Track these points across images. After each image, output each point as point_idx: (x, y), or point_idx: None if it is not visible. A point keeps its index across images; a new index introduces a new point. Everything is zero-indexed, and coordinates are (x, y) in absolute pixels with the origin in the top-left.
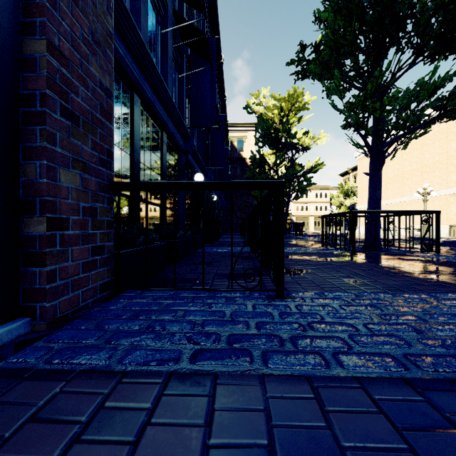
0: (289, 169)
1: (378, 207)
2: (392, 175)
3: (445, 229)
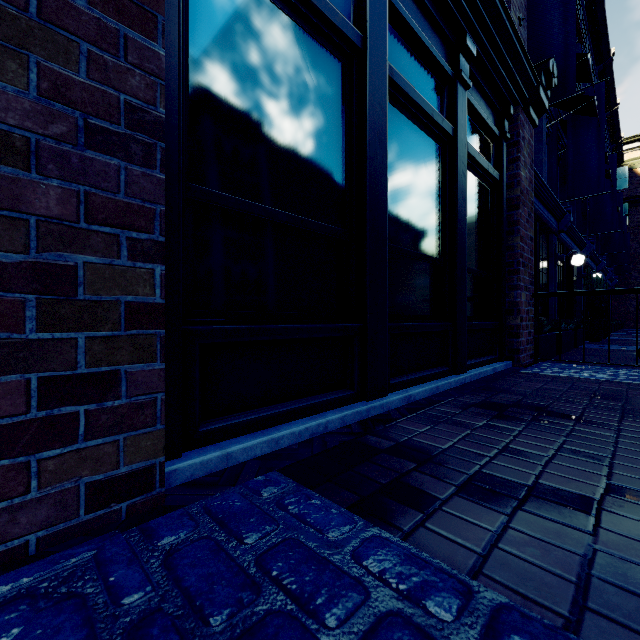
0: None
1: None
2: None
3: None
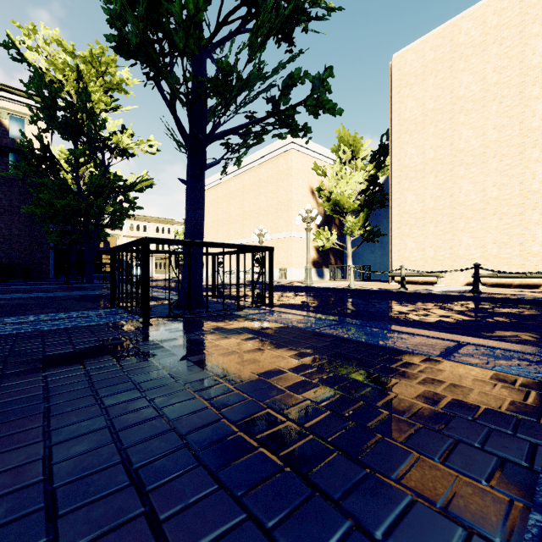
0: (92, 176)
1: (200, 238)
2: (234, 214)
3: (276, 272)
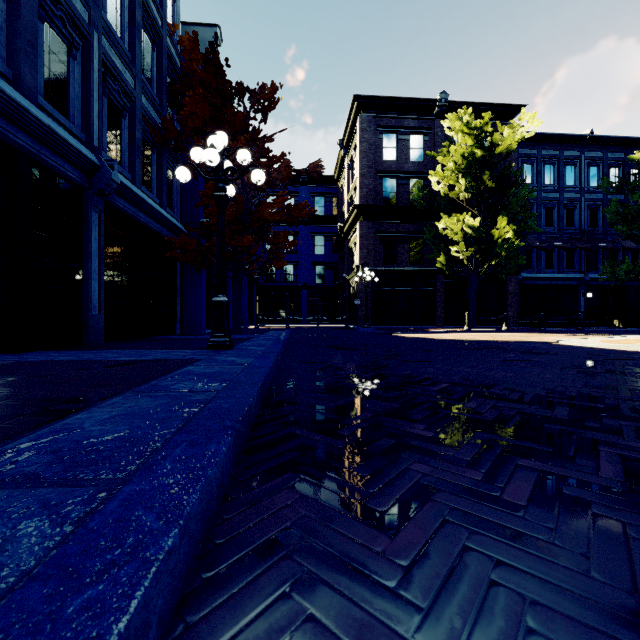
0: None
1: None
2: None
3: None
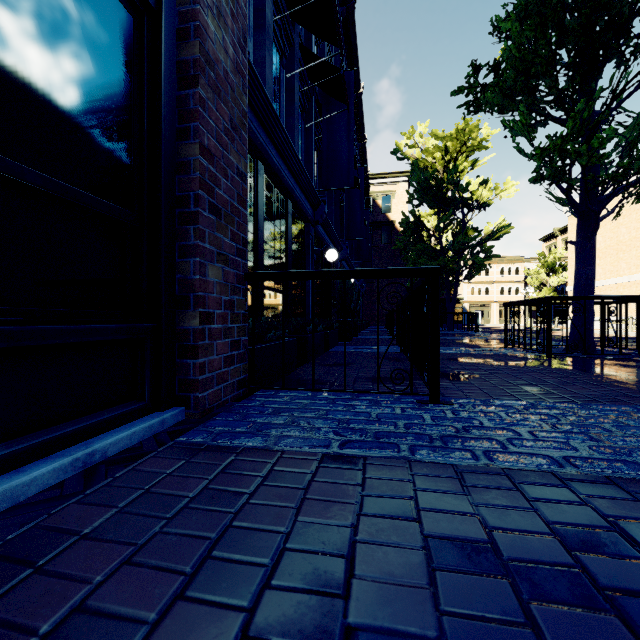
0: (458, 237)
1: (590, 291)
2: (627, 238)
3: None
